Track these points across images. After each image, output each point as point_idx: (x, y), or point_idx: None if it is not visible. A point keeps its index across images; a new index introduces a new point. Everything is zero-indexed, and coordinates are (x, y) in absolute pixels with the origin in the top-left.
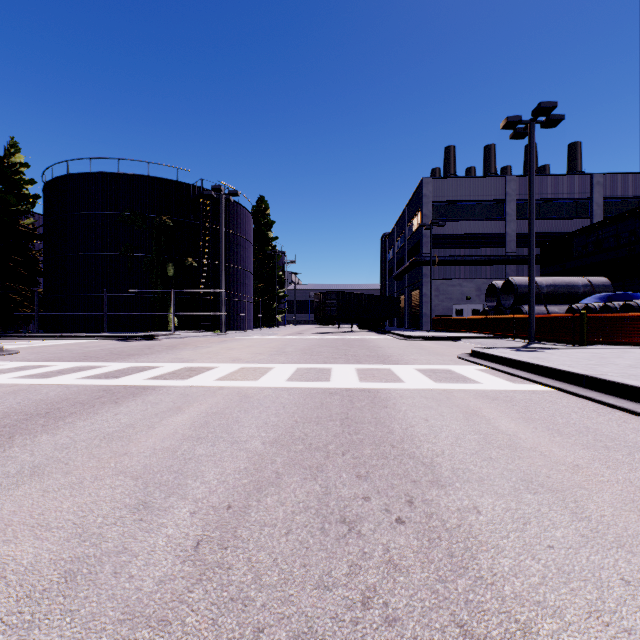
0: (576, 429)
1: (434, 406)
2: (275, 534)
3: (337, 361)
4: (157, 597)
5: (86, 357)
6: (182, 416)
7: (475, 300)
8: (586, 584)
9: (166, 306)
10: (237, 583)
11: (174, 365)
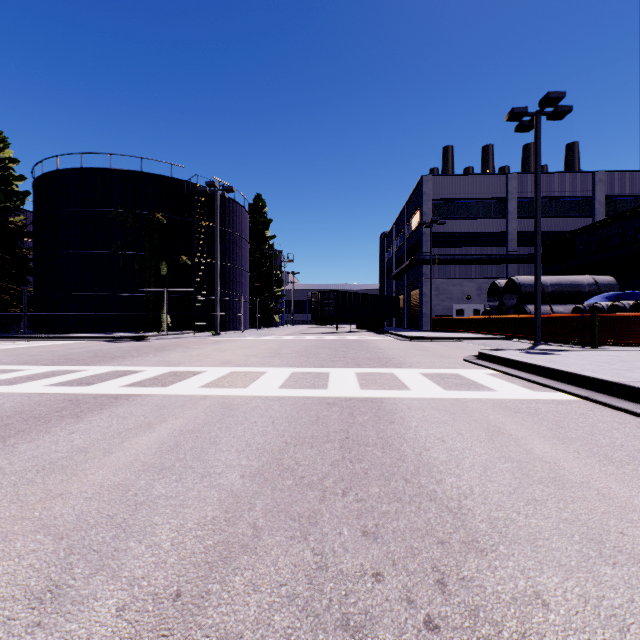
0: (627, 453)
1: (449, 421)
2: None
3: (335, 364)
4: None
5: (66, 360)
6: (150, 435)
7: (476, 300)
8: None
9: (159, 306)
10: None
11: (158, 369)
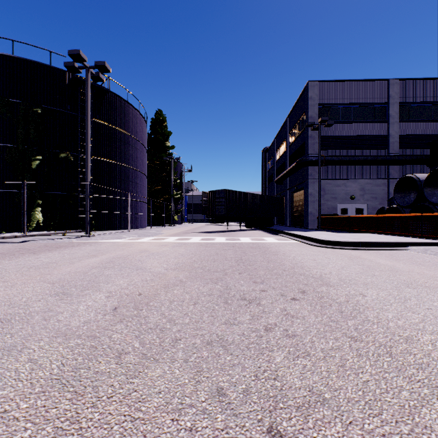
0: None
1: None
2: None
3: None
4: None
5: None
6: None
7: (359, 199)
8: None
9: (35, 203)
10: None
11: None
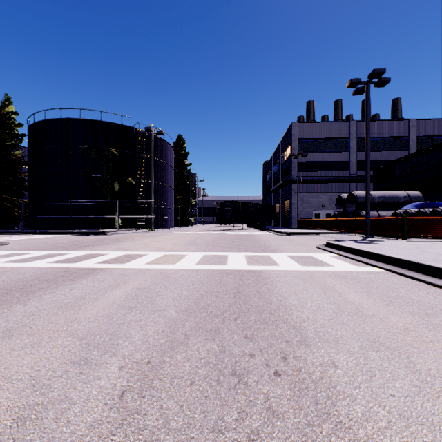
0: (404, 300)
1: (301, 283)
2: (182, 385)
3: (232, 250)
4: (87, 440)
5: (56, 247)
6: (119, 291)
7: (328, 207)
8: (422, 428)
9: (113, 211)
10: (150, 427)
11: (117, 253)
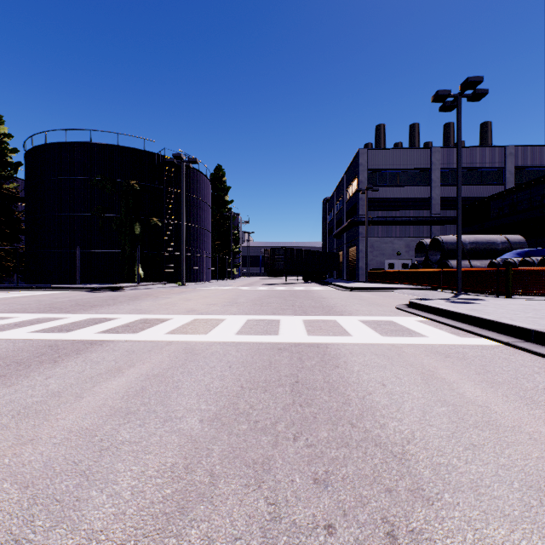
0: None
1: (387, 365)
2: None
3: (285, 312)
4: None
5: (51, 308)
6: (119, 380)
7: (404, 255)
8: None
9: (133, 260)
10: None
11: (130, 317)
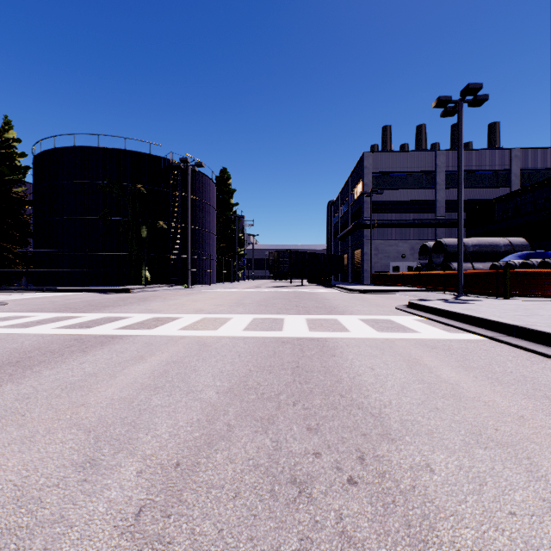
0: (514, 378)
1: (378, 355)
2: (222, 498)
3: (289, 312)
4: None
5: (66, 308)
6: (143, 365)
7: (409, 258)
8: None
9: (140, 263)
10: None
11: (143, 315)
